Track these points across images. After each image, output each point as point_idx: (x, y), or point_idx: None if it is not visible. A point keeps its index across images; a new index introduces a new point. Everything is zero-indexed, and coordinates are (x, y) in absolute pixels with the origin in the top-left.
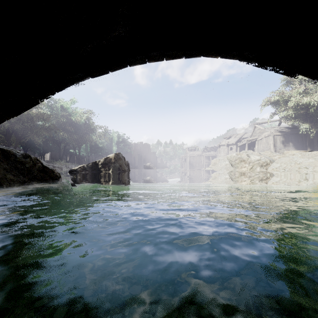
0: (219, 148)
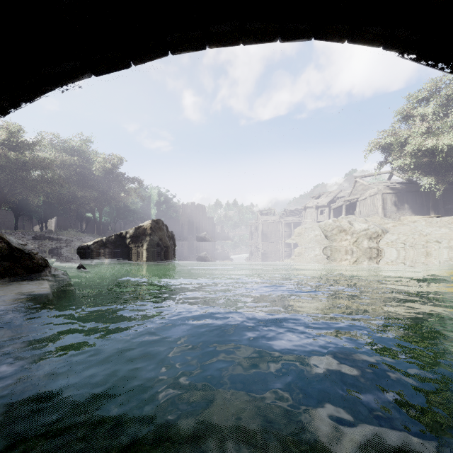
0: (304, 212)
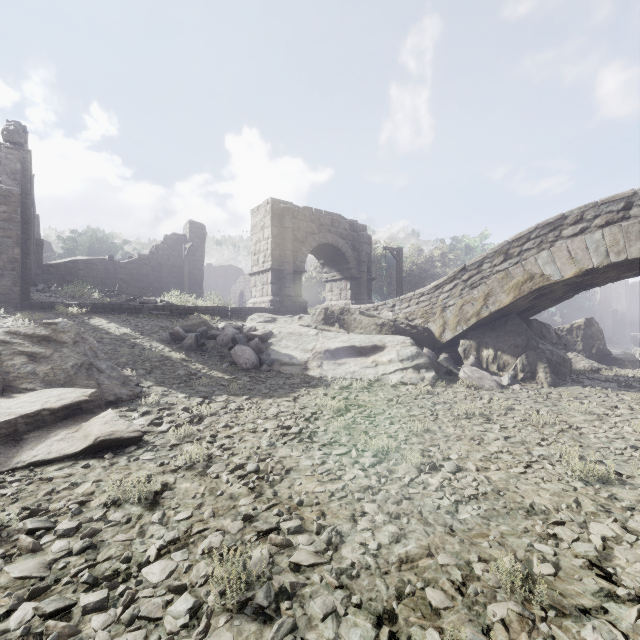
0: None
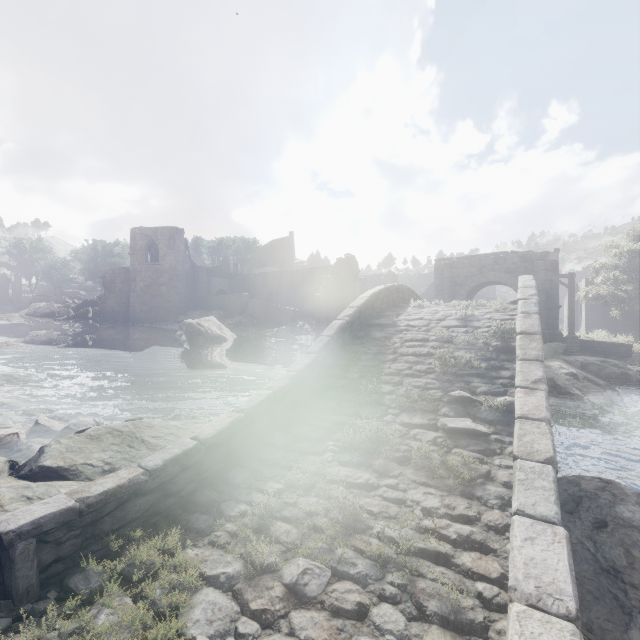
0: None
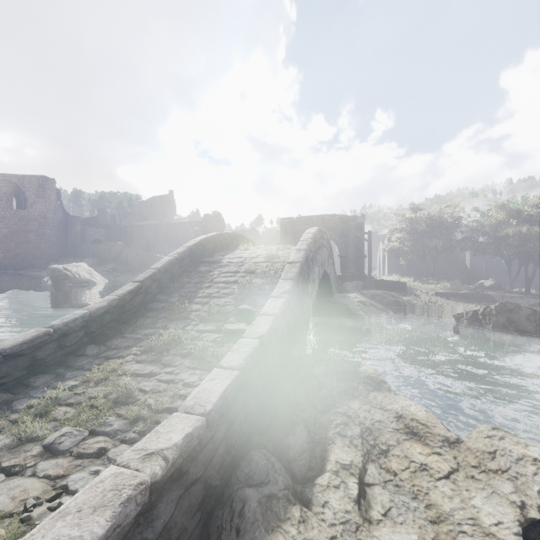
0: None
